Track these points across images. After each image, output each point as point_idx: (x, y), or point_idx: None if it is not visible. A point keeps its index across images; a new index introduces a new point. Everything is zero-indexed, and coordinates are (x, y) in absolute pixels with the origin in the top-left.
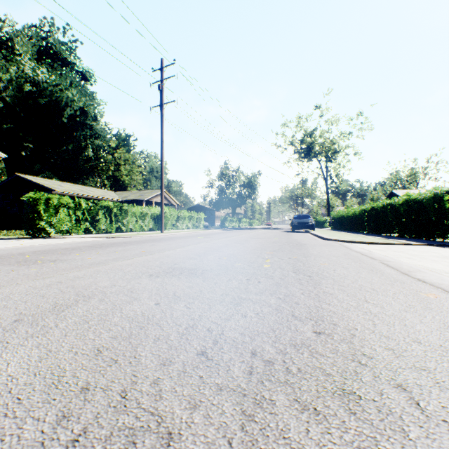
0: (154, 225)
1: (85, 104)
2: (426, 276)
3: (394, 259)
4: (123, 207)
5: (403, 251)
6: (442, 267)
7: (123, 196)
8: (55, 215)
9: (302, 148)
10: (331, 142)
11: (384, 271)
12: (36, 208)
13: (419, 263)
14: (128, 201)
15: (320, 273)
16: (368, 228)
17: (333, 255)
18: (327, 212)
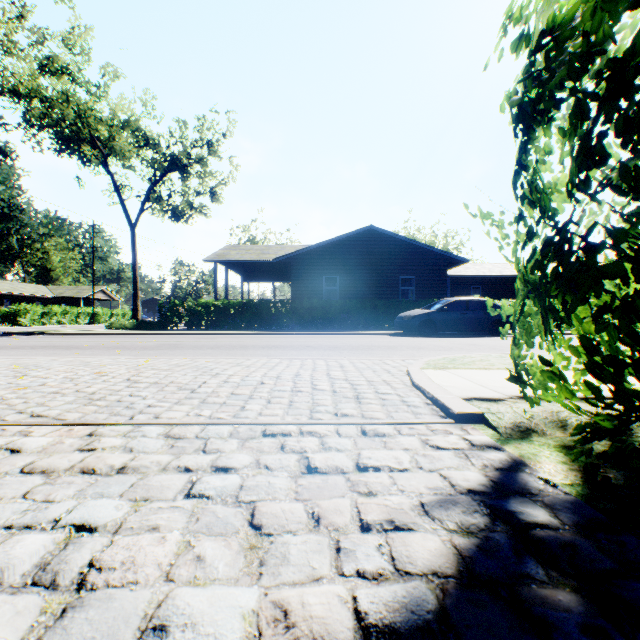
0: (90, 321)
1: (12, 196)
2: None
3: None
4: (66, 309)
5: None
6: None
7: (58, 292)
8: (29, 315)
9: None
10: None
11: None
12: (20, 312)
13: None
14: (64, 297)
15: None
16: None
17: None
18: None
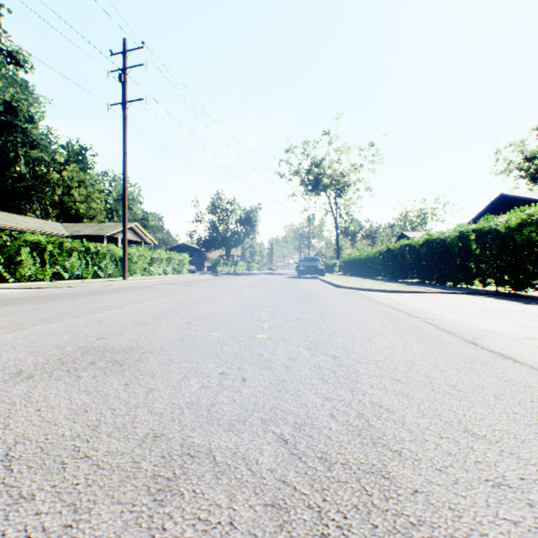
0: (116, 270)
1: (15, 98)
2: (505, 346)
3: (437, 315)
4: (64, 243)
5: (439, 302)
6: (509, 328)
7: (74, 229)
8: None
9: (309, 179)
10: (341, 175)
11: (442, 339)
12: None
13: (474, 321)
14: (81, 237)
15: (351, 348)
16: (384, 273)
17: (357, 311)
18: (337, 254)
